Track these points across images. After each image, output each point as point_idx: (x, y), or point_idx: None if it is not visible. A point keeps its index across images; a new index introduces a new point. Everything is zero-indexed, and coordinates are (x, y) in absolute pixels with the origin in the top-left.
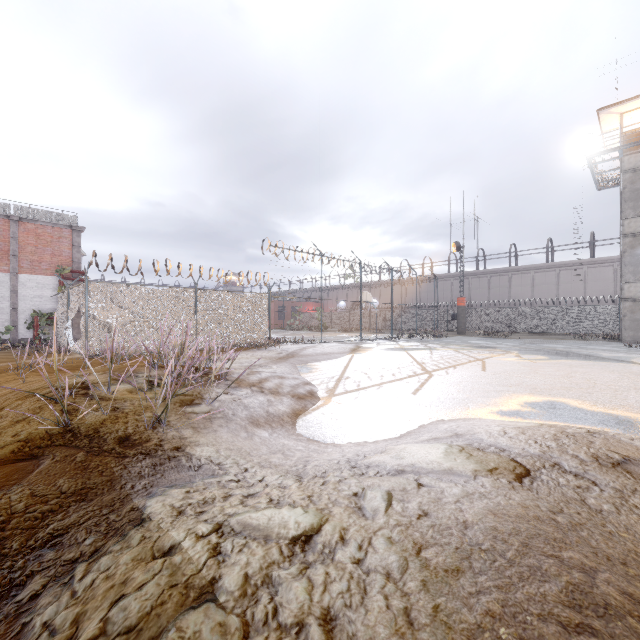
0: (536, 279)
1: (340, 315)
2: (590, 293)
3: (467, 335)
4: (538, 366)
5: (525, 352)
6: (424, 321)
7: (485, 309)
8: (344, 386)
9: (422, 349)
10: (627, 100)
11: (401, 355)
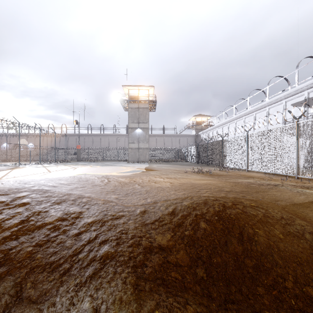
0: (110, 139)
1: (4, 152)
2: (126, 146)
3: (81, 161)
4: (93, 168)
5: (95, 165)
6: (61, 156)
7: (90, 150)
8: (6, 177)
9: (54, 166)
10: (129, 86)
11: (41, 168)
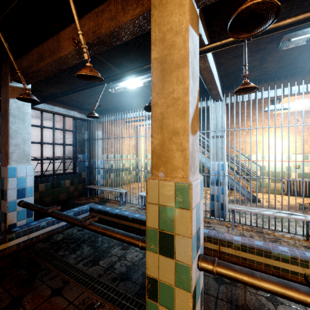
0: None
1: None
2: None
3: None
4: None
5: None
6: None
7: None
8: None
9: None
10: None
11: None
